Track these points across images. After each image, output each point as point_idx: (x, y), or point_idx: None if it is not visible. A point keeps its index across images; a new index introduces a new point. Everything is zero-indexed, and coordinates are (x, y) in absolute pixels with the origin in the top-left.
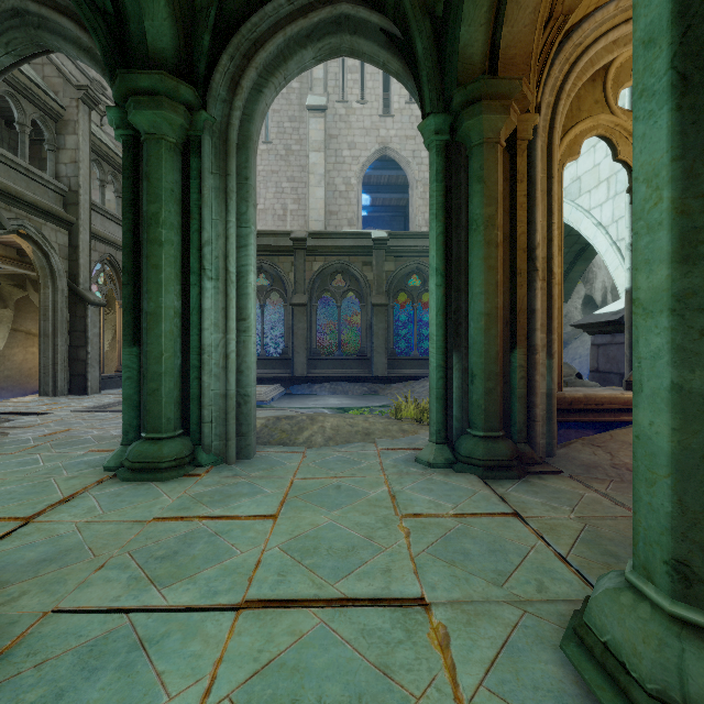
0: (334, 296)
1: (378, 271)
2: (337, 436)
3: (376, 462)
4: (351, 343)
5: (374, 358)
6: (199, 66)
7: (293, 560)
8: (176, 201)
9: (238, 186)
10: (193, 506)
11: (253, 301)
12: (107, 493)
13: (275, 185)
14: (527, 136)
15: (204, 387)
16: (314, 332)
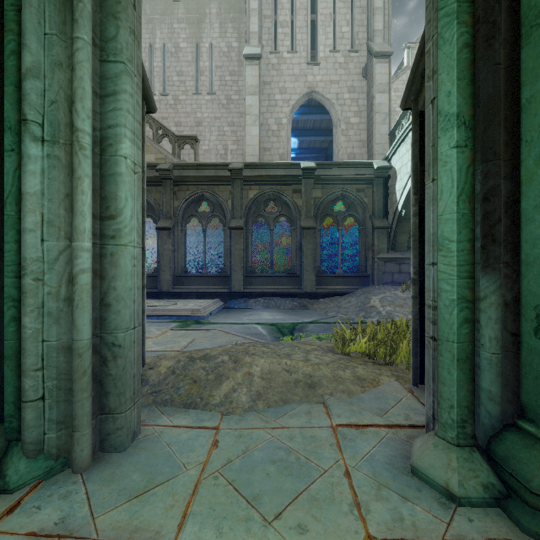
0: (268, 220)
1: (307, 197)
2: (268, 390)
3: (339, 470)
4: (281, 263)
5: (303, 275)
6: None
7: None
8: None
9: None
10: None
11: (131, 189)
12: None
13: (218, 129)
14: None
15: (23, 337)
16: (249, 253)
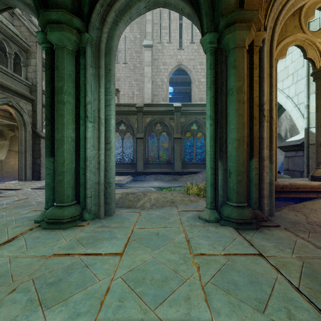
0: (156, 134)
1: (177, 122)
2: (157, 203)
3: (178, 218)
4: (164, 156)
5: (175, 163)
6: (84, 9)
7: (129, 288)
8: (72, 81)
9: (105, 74)
10: (76, 246)
11: (113, 134)
12: (32, 236)
13: (129, 83)
14: (259, 44)
15: (87, 179)
16: (146, 151)
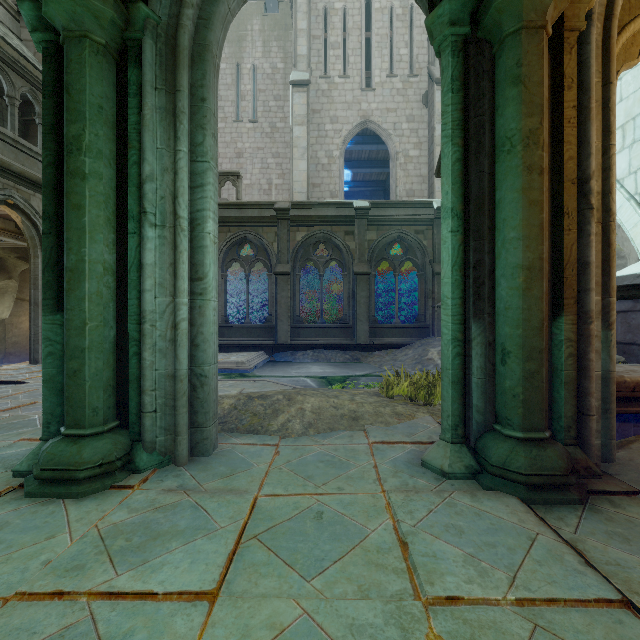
0: (317, 265)
1: (360, 240)
2: (318, 421)
3: (369, 465)
4: (333, 312)
5: (356, 326)
6: None
7: None
8: (107, 123)
9: (192, 109)
10: (91, 562)
11: (212, 257)
12: None
13: (261, 161)
14: (578, 24)
15: (144, 366)
16: (297, 301)
